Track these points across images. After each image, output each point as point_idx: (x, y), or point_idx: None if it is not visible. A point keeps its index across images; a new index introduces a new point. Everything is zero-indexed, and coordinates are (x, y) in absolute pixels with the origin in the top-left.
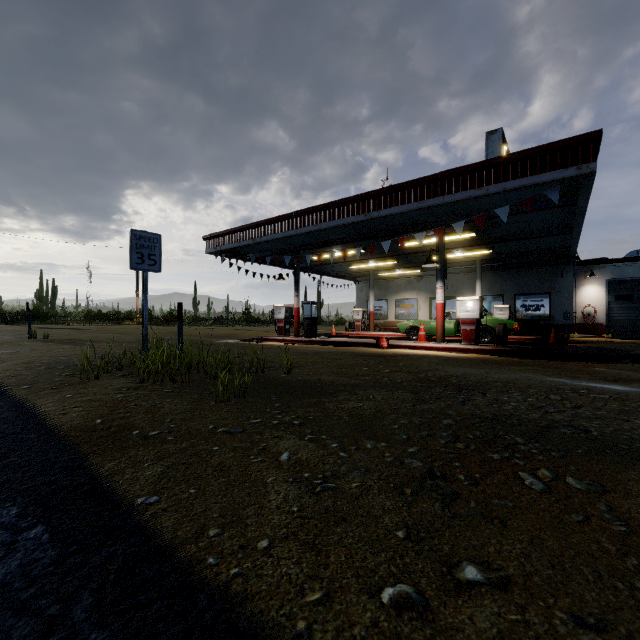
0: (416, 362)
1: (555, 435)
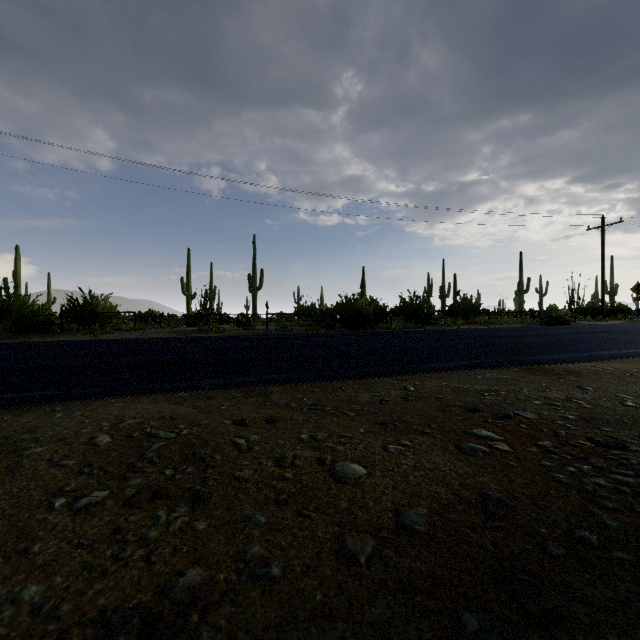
0: None
1: None
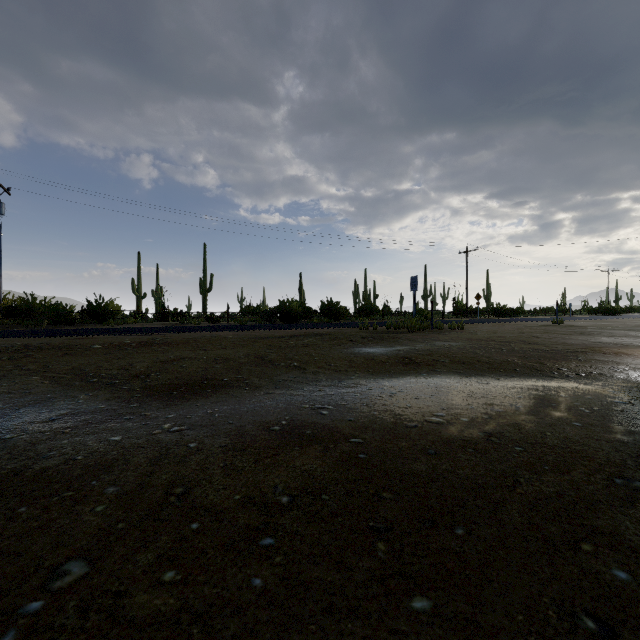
0: (492, 342)
1: (315, 335)
